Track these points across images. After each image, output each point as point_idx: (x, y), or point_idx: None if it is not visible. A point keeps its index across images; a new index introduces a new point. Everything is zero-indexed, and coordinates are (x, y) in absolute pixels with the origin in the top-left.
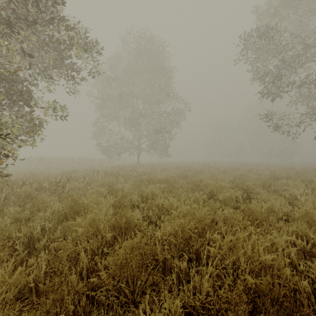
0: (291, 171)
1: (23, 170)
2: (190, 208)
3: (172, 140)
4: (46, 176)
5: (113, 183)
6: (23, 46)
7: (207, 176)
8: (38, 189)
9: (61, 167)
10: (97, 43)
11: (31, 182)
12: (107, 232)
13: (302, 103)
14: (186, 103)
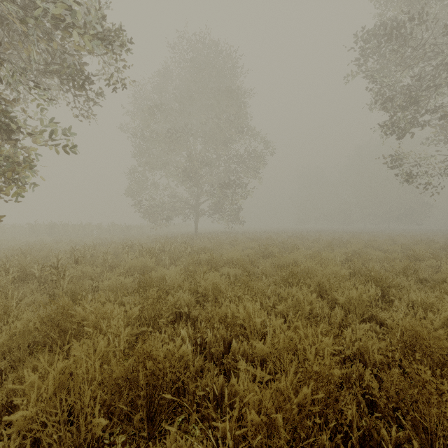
0: (431, 245)
1: (20, 242)
2: (295, 337)
3: (246, 198)
4: (45, 253)
5: (150, 266)
6: (3, 40)
7: (303, 254)
8: (22, 279)
9: (81, 238)
10: (121, 31)
11: (6, 268)
12: (97, 414)
13: (444, 141)
14: (267, 143)
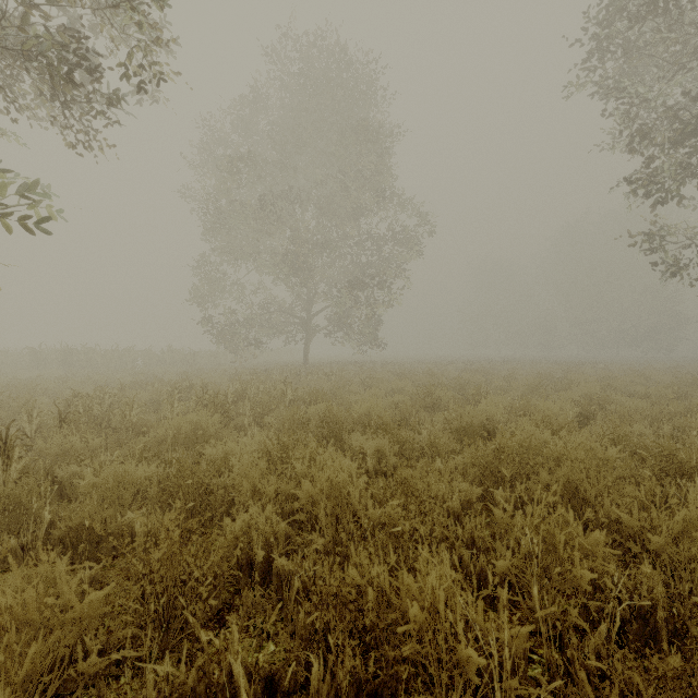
0: None
1: (3, 380)
2: None
3: (388, 305)
4: (20, 403)
5: (209, 432)
6: None
7: (499, 403)
8: None
9: (112, 373)
10: None
11: None
12: None
13: None
14: (423, 215)
